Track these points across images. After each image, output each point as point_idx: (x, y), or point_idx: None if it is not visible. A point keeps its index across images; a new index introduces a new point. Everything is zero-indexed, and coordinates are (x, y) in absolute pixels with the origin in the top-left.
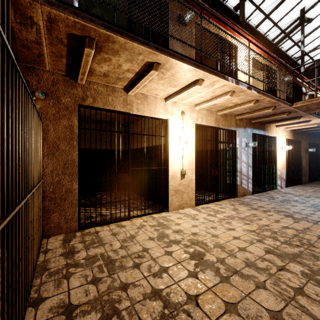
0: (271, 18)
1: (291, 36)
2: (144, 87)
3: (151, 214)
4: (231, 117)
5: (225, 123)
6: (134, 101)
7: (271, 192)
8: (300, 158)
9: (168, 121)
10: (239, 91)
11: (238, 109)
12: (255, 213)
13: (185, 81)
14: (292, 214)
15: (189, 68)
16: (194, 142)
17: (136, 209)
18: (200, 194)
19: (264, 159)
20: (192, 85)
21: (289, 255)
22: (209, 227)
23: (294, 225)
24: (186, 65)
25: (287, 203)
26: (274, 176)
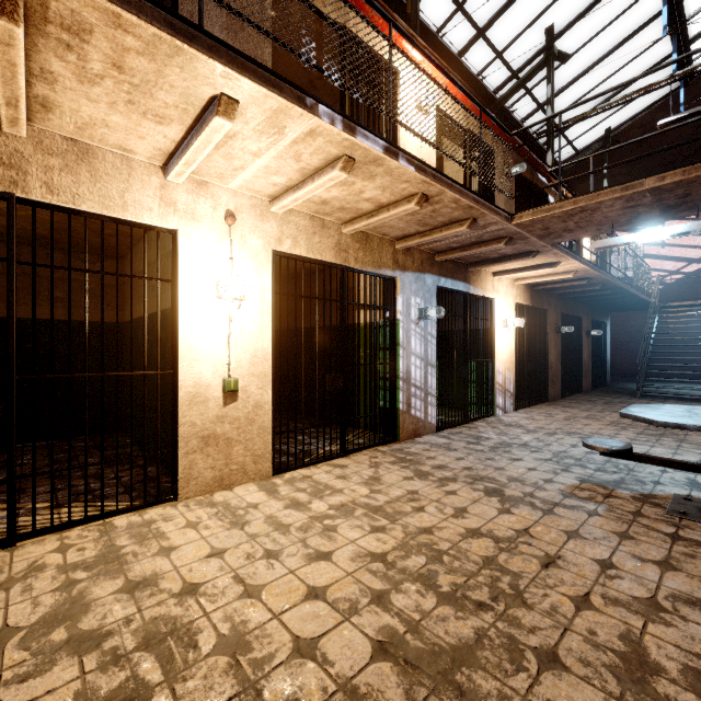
0: (489, 39)
1: (530, 87)
2: (58, 113)
3: (113, 515)
4: (382, 244)
5: (366, 256)
6: (32, 157)
7: (481, 425)
8: (546, 347)
9: (178, 235)
10: (367, 159)
11: (385, 218)
12: (416, 490)
13: (182, 101)
14: (503, 485)
15: (155, 38)
16: (269, 300)
17: (81, 500)
18: (315, 436)
19: (467, 349)
20: (207, 118)
21: (442, 655)
22: (259, 553)
23: (496, 524)
24: (132, 17)
25: (504, 453)
26: (490, 387)
